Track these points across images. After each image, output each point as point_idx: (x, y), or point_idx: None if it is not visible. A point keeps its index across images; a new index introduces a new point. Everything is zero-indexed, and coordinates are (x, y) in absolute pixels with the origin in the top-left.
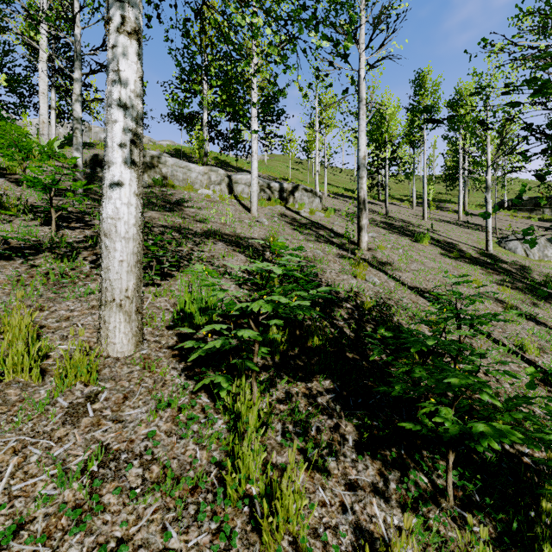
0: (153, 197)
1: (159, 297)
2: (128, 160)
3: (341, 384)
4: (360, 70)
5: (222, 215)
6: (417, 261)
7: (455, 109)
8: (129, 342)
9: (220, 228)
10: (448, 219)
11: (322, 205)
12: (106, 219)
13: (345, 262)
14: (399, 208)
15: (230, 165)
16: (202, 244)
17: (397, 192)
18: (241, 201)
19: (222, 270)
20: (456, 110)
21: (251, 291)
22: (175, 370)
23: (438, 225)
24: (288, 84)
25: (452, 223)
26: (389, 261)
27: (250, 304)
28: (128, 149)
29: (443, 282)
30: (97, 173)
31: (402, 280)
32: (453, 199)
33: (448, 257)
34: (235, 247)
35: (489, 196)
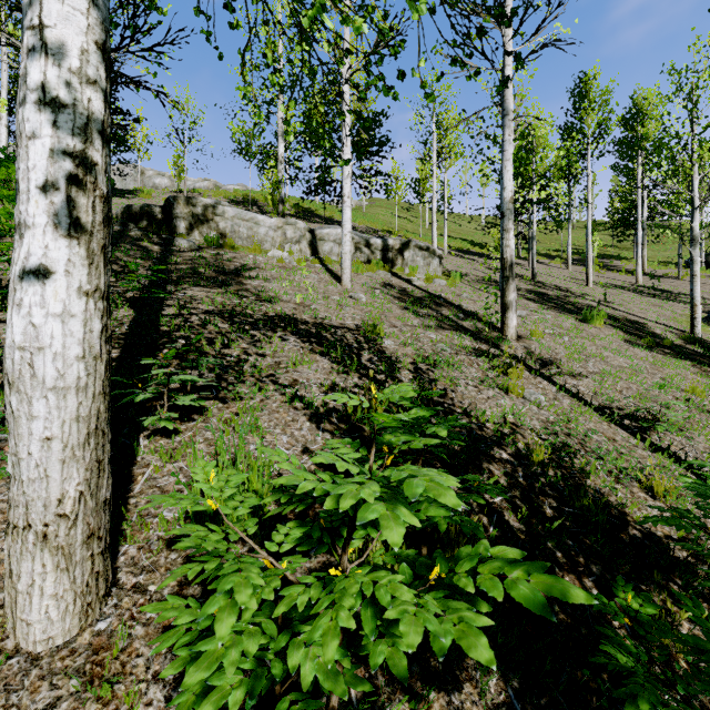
0: (202, 265)
1: (171, 461)
2: (62, 221)
3: (521, 685)
4: (504, 68)
5: (300, 289)
6: (595, 356)
7: (632, 127)
8: (66, 614)
9: (294, 311)
10: (620, 283)
11: (442, 268)
12: (12, 350)
13: (486, 364)
14: (549, 268)
15: (316, 214)
16: (263, 341)
17: (542, 246)
18: (329, 266)
19: (290, 392)
20: (633, 129)
21: (337, 436)
22: (159, 683)
23: (610, 293)
24: (402, 70)
25: (629, 290)
26: (552, 358)
27: (318, 592)
28: (66, 197)
29: (644, 394)
30: (127, 232)
31: (582, 396)
32: (622, 254)
33: (637, 346)
34: (315, 345)
35: (696, 252)
